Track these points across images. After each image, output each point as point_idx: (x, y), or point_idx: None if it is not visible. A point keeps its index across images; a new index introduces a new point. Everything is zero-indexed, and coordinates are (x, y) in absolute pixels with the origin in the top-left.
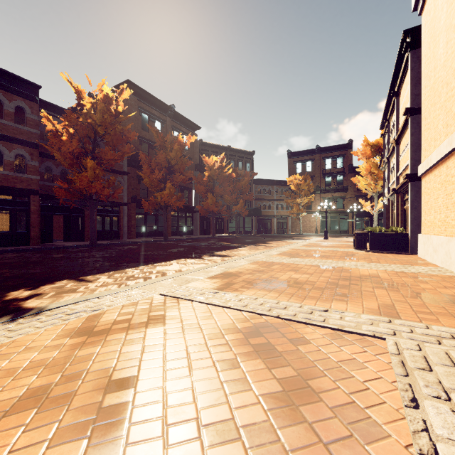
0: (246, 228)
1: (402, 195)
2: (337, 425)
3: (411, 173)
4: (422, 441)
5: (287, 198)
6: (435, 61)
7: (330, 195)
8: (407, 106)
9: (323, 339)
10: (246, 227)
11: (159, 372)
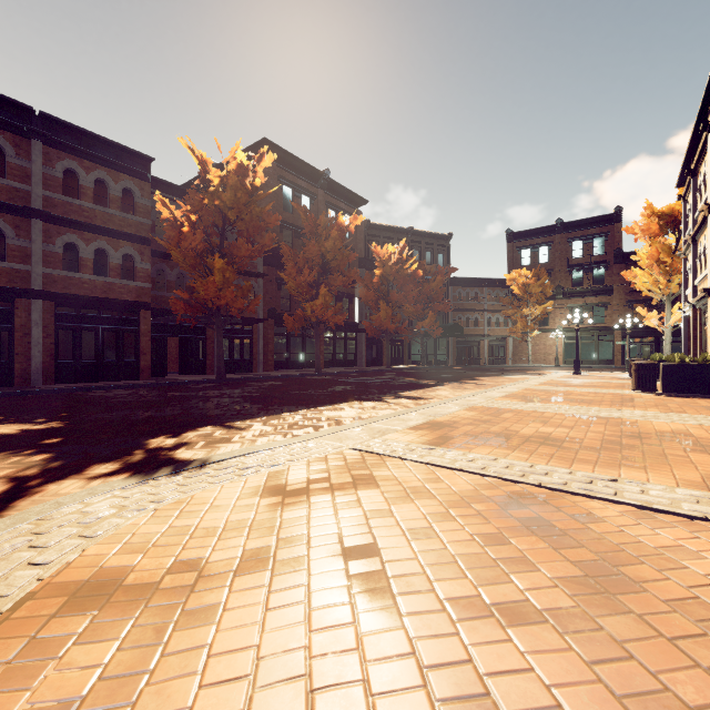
0: (438, 356)
1: None
2: (678, 622)
3: None
4: None
5: (506, 308)
6: None
7: (582, 302)
8: None
9: (622, 518)
10: (438, 355)
11: (401, 543)
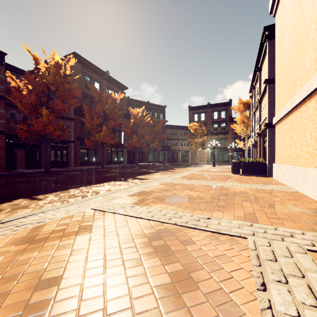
0: (160, 159)
1: (263, 137)
2: (208, 307)
3: (269, 123)
4: None
5: (188, 138)
6: (283, 48)
7: (217, 137)
8: (266, 77)
9: (205, 240)
10: (160, 158)
11: (80, 271)
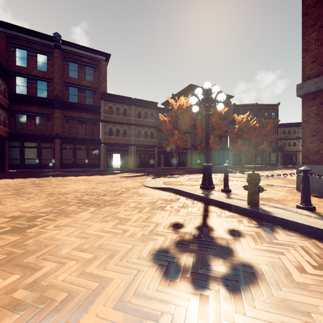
0: (271, 161)
1: None
2: None
3: None
4: (234, 184)
5: None
6: None
7: None
8: None
9: (237, 182)
10: (271, 161)
11: None
